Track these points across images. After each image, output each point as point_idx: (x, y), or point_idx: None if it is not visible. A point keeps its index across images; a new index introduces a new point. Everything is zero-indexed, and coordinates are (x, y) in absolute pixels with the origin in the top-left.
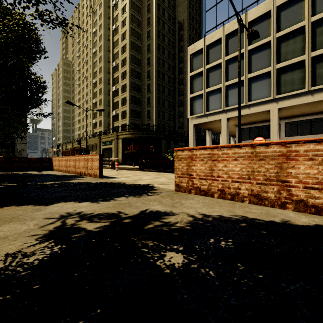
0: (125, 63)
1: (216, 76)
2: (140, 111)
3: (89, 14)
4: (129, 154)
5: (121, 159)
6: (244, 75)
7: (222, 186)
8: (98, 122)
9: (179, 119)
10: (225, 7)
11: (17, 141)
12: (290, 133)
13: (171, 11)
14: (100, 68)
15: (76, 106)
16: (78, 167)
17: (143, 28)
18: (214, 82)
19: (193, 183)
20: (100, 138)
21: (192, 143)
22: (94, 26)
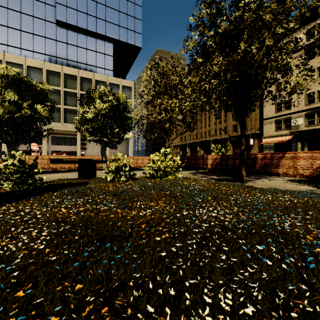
0: None
1: None
2: None
3: None
4: None
5: None
6: None
7: None
8: None
9: None
10: (4, 34)
11: None
12: (54, 143)
13: None
14: None
15: None
16: None
17: None
18: None
19: None
20: None
21: None
22: None
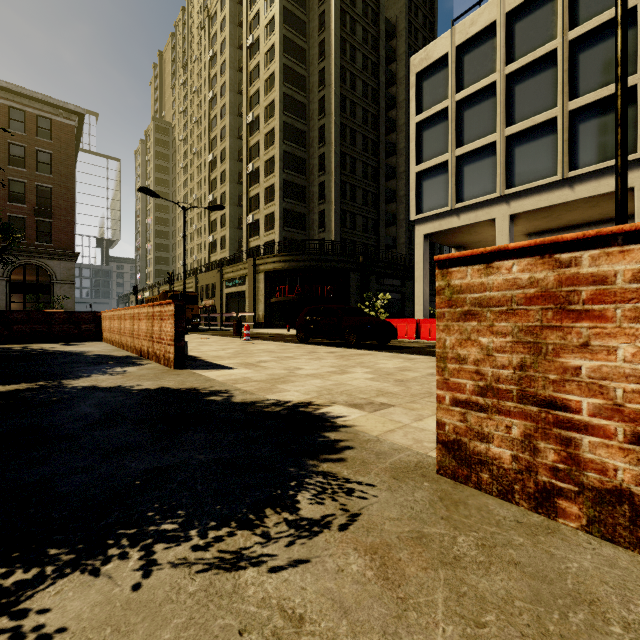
0: (272, 113)
1: (482, 117)
2: (304, 214)
3: (202, 25)
4: (280, 304)
5: (263, 315)
6: (558, 105)
7: None
8: (219, 240)
9: (387, 230)
10: None
11: (56, 278)
12: None
13: None
14: (222, 130)
15: (163, 198)
16: (137, 335)
17: (310, 36)
18: (477, 130)
19: (575, 462)
20: (222, 271)
21: (421, 277)
22: (211, 45)
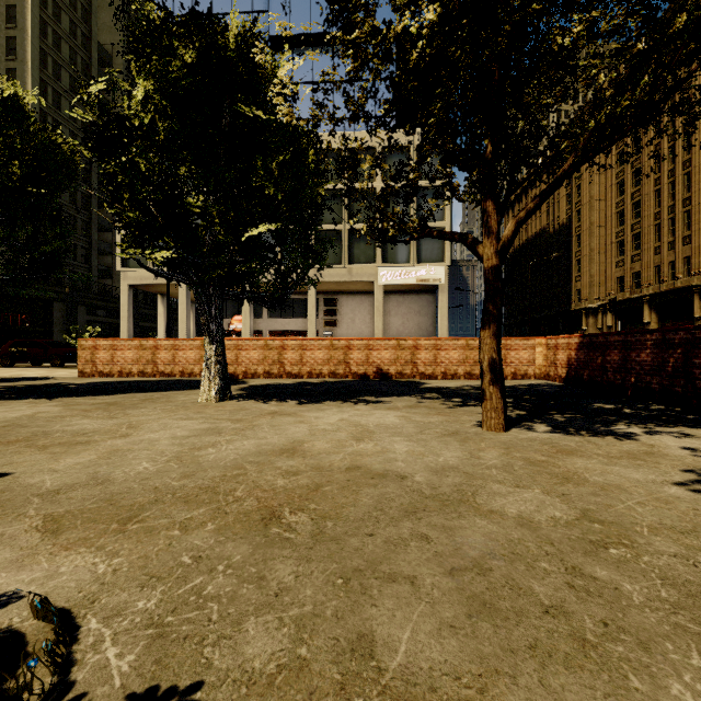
0: None
1: None
2: None
3: None
4: None
5: None
6: None
7: (121, 368)
8: None
9: (102, 259)
10: None
11: None
12: (274, 314)
13: (81, 17)
14: None
15: None
16: None
17: None
18: None
19: (97, 369)
20: None
21: (127, 317)
22: None
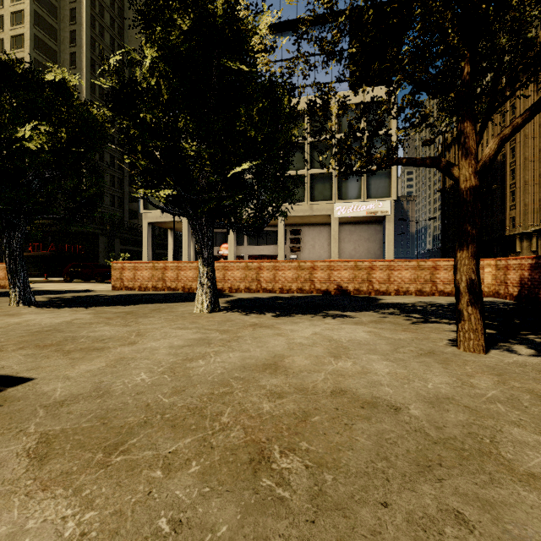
0: None
1: None
2: None
3: None
4: (32, 257)
5: None
6: None
7: (140, 284)
8: None
9: (131, 205)
10: None
11: None
12: (252, 242)
13: (117, 33)
14: None
15: None
16: None
17: (61, 42)
18: None
19: (124, 284)
20: None
21: (147, 246)
22: None
